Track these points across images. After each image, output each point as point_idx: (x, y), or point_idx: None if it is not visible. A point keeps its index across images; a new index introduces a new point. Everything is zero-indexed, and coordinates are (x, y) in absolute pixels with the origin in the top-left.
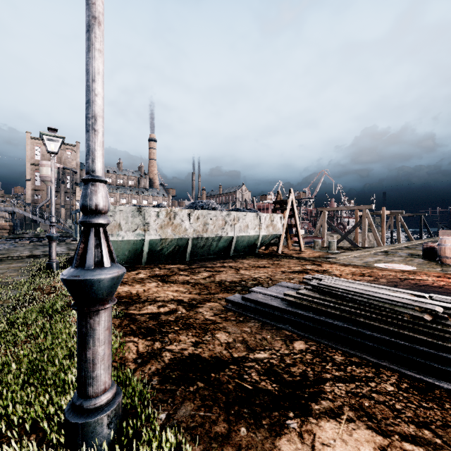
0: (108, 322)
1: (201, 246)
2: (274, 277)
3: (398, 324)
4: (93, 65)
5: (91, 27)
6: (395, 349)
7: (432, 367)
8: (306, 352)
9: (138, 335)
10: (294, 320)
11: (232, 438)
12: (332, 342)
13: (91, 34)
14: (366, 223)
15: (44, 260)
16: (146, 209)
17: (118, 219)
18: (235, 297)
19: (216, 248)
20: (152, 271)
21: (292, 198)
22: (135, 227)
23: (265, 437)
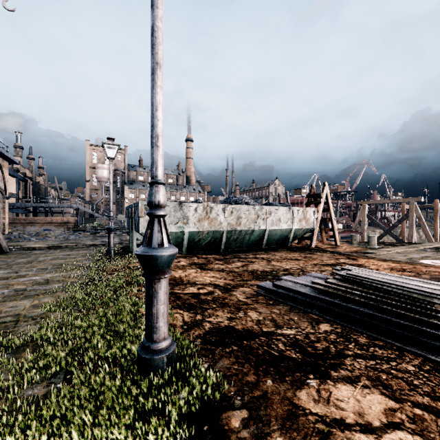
0: (166, 288)
1: (235, 239)
2: (305, 269)
3: (427, 313)
4: (156, 98)
5: (155, 71)
6: (422, 336)
7: None
8: (330, 333)
9: (183, 309)
10: (321, 305)
11: (260, 386)
12: (357, 327)
13: (155, 75)
14: (413, 216)
15: (103, 248)
16: (186, 204)
17: None
18: (266, 283)
19: (249, 241)
20: (191, 260)
21: (326, 191)
22: (177, 221)
23: (287, 389)
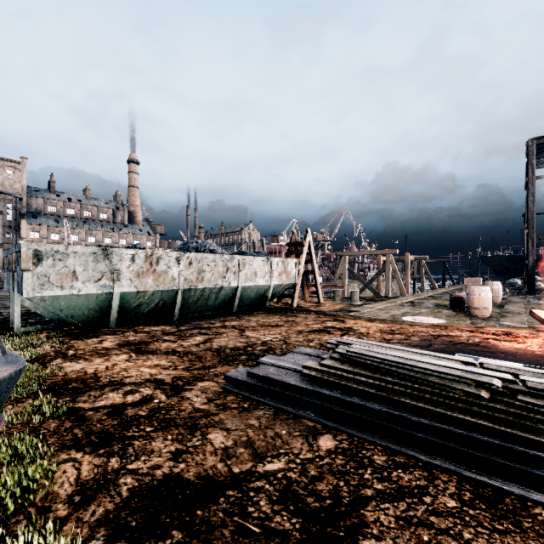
0: None
1: (195, 301)
2: (289, 339)
3: (450, 404)
4: None
5: None
6: (449, 440)
7: (496, 463)
8: (335, 454)
9: (84, 448)
10: (318, 403)
11: None
12: (368, 434)
13: None
14: (390, 269)
15: None
16: (116, 251)
17: (71, 264)
18: (238, 372)
19: (215, 302)
20: (124, 337)
21: (309, 239)
22: (99, 276)
23: None
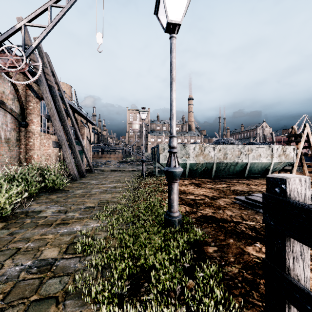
0: (177, 187)
1: (222, 169)
2: None
3: None
4: (172, 96)
5: (172, 83)
6: None
7: None
8: None
9: (185, 205)
10: None
11: (226, 241)
12: None
13: (172, 85)
14: None
15: (138, 172)
16: (188, 145)
17: None
18: (241, 197)
19: (234, 170)
20: (191, 181)
21: (307, 131)
22: (182, 156)
23: (241, 244)
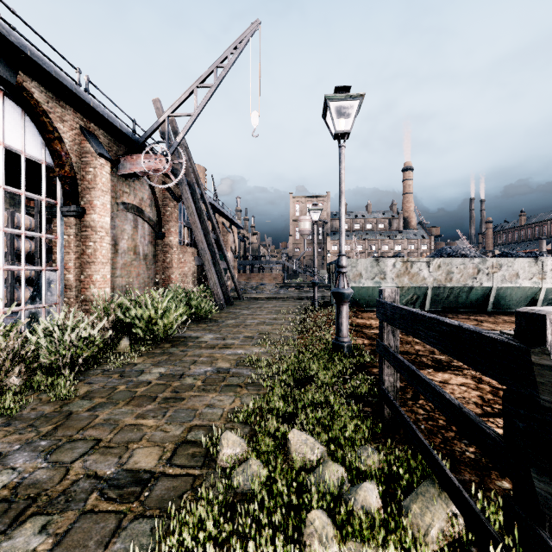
0: (346, 311)
1: (445, 297)
2: None
3: None
4: (341, 211)
5: (340, 197)
6: None
7: None
8: None
9: (365, 338)
10: None
11: None
12: None
13: (341, 199)
14: None
15: (308, 302)
16: (383, 260)
17: (359, 269)
18: None
19: (467, 300)
20: None
21: None
22: (373, 276)
23: None
